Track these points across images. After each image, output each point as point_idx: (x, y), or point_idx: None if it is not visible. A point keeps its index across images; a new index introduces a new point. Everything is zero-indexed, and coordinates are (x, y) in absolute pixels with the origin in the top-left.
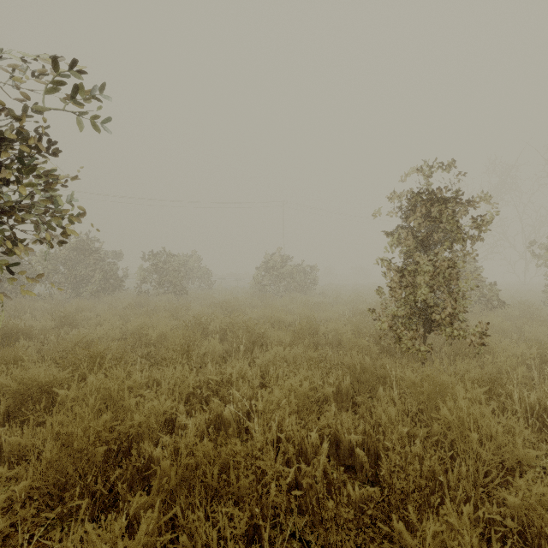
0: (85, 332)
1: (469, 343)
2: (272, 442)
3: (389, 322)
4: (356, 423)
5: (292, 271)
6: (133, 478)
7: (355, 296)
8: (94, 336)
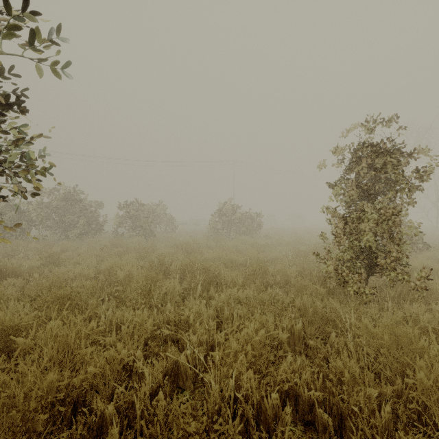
0: (65, 270)
1: (414, 287)
2: (229, 398)
3: (334, 265)
4: (315, 376)
5: (241, 217)
6: (83, 438)
7: (295, 239)
8: (71, 275)
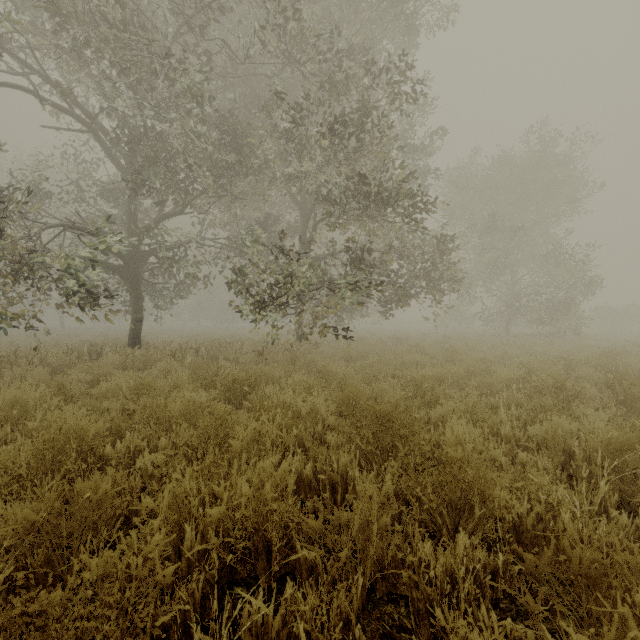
0: None
1: None
2: None
3: None
4: None
5: None
6: None
7: None
8: None
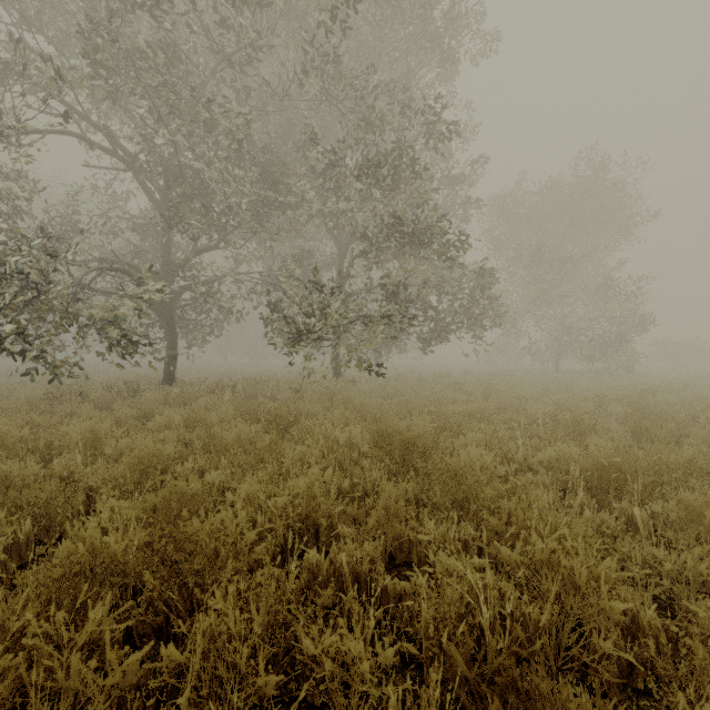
0: None
1: None
2: None
3: None
4: None
5: None
6: None
7: None
8: None
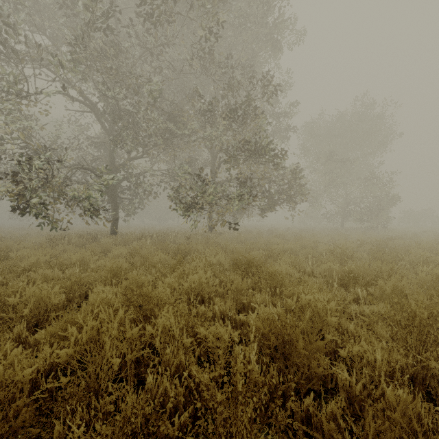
0: None
1: None
2: None
3: None
4: None
5: None
6: None
7: None
8: None
